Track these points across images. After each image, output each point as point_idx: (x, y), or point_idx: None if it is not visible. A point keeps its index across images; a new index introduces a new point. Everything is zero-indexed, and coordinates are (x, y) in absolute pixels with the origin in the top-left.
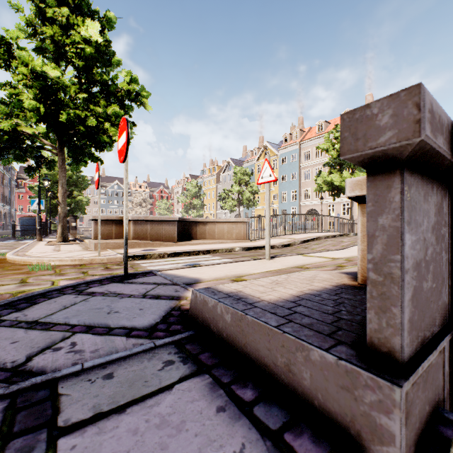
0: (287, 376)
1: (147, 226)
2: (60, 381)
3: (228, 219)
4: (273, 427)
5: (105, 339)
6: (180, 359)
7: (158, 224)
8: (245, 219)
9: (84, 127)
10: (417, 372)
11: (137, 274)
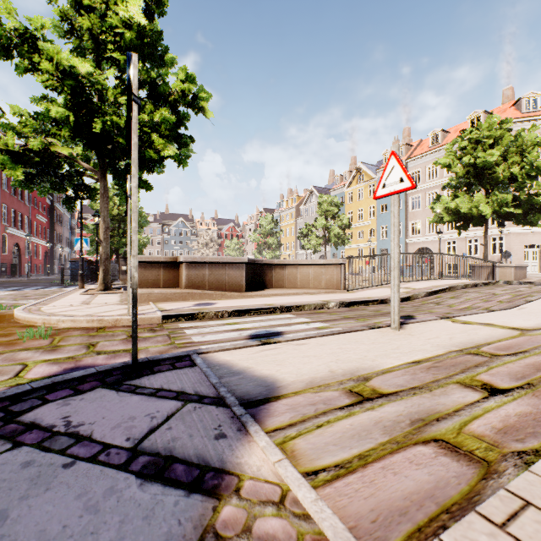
0: None
1: (205, 271)
2: None
3: (314, 261)
4: None
5: None
6: None
7: (220, 267)
8: (340, 261)
9: (124, 139)
10: None
11: (160, 362)
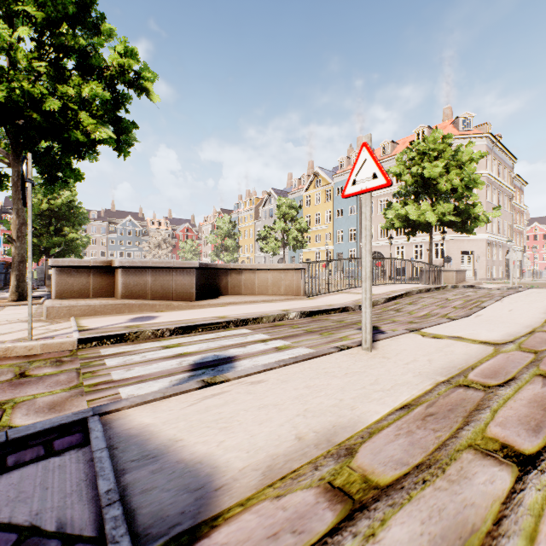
0: None
1: (147, 277)
2: None
3: (273, 265)
4: None
5: None
6: None
7: (166, 272)
8: (300, 265)
9: (40, 113)
10: None
11: (27, 440)
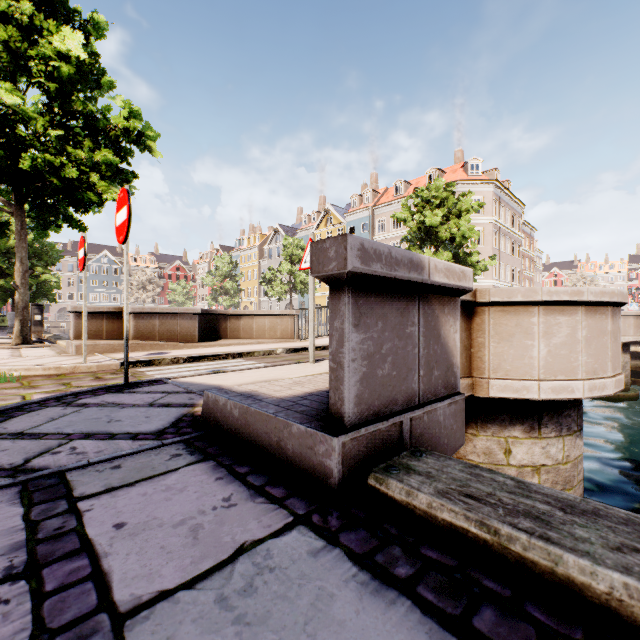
0: (278, 451)
1: (155, 321)
2: (68, 473)
3: (270, 311)
4: (259, 484)
5: (108, 443)
6: (188, 452)
7: (171, 317)
8: (294, 312)
9: (59, 178)
10: (359, 432)
11: (142, 383)
